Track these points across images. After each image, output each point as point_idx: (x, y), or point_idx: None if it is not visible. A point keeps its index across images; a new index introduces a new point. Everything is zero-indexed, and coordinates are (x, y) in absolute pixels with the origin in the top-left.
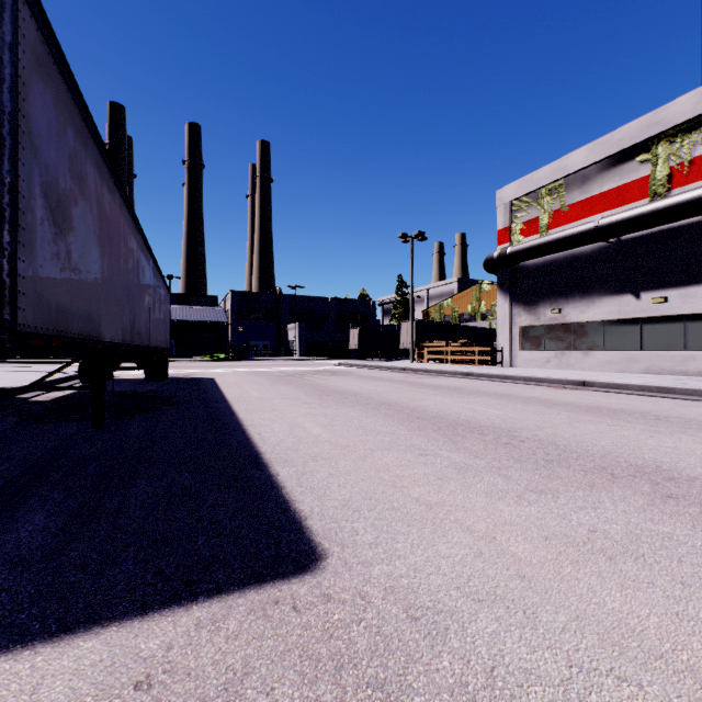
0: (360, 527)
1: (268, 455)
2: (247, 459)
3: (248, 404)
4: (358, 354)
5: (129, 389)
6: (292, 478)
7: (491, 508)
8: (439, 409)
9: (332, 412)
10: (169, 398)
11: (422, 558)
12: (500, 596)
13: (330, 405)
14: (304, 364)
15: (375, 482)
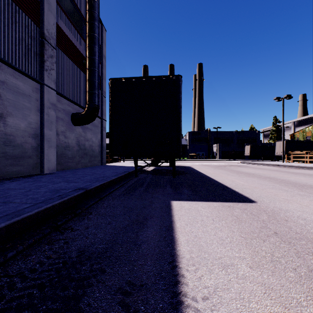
0: (264, 200)
1: (229, 186)
2: (223, 186)
3: (211, 174)
4: (249, 158)
5: (167, 169)
6: (240, 191)
7: (310, 202)
8: (296, 181)
9: (245, 178)
10: (183, 171)
11: (283, 205)
12: (305, 211)
13: (243, 176)
14: (222, 162)
15: (267, 194)
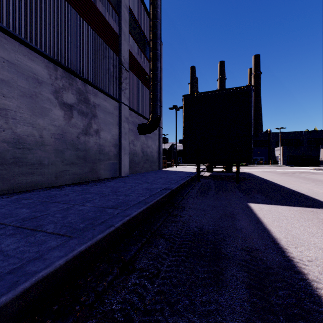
0: None
1: (306, 194)
2: (299, 194)
3: (279, 181)
4: None
5: (225, 174)
6: (321, 199)
7: None
8: None
9: None
10: (244, 178)
11: None
12: None
13: (322, 185)
14: (288, 168)
15: None
